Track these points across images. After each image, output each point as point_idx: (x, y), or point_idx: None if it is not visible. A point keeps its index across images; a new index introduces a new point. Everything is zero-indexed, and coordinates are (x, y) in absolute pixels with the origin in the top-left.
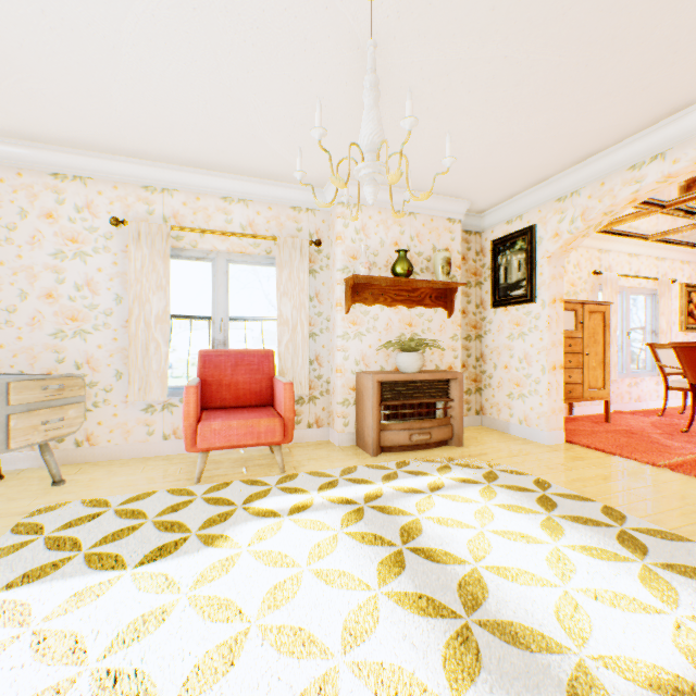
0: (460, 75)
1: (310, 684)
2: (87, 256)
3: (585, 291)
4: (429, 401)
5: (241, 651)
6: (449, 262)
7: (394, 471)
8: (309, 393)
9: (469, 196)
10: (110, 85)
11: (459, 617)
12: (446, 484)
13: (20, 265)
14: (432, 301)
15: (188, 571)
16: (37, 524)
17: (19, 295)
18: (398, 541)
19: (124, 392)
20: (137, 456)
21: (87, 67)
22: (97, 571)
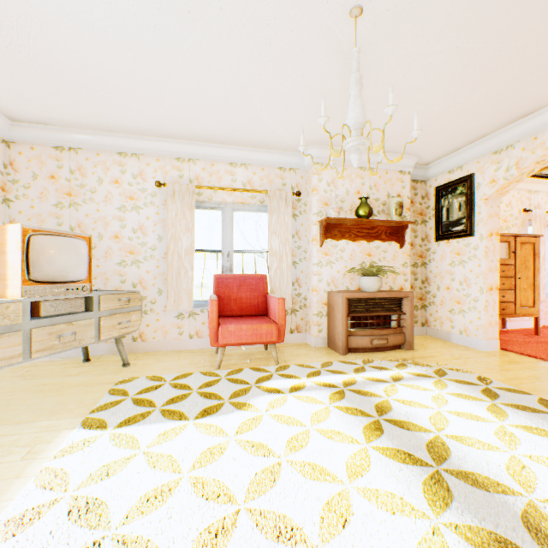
0: (418, 64)
1: (330, 498)
2: (140, 208)
3: (516, 226)
4: (385, 314)
5: (279, 475)
6: (401, 205)
7: (361, 366)
8: (291, 306)
9: (417, 152)
10: (163, 91)
11: (430, 466)
12: (404, 377)
13: (98, 216)
14: (386, 236)
15: (230, 424)
16: (122, 390)
17: (97, 236)
18: (374, 414)
19: (163, 303)
20: (172, 349)
21: (151, 81)
22: (170, 420)
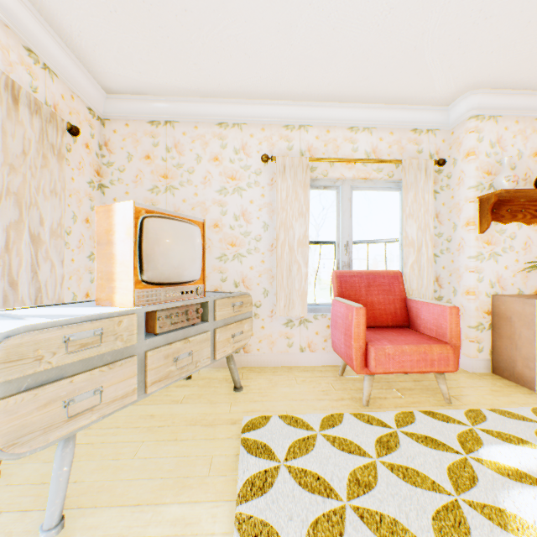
0: None
1: None
2: (242, 190)
3: None
4: None
5: None
6: None
7: None
8: None
9: None
10: (301, 12)
11: None
12: None
13: (196, 202)
14: None
15: None
16: (259, 442)
17: None
18: None
19: (269, 307)
20: (279, 364)
21: None
22: None
